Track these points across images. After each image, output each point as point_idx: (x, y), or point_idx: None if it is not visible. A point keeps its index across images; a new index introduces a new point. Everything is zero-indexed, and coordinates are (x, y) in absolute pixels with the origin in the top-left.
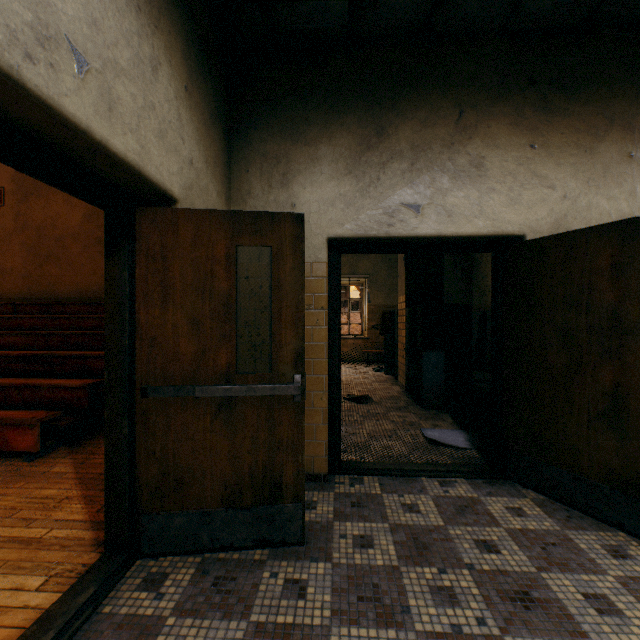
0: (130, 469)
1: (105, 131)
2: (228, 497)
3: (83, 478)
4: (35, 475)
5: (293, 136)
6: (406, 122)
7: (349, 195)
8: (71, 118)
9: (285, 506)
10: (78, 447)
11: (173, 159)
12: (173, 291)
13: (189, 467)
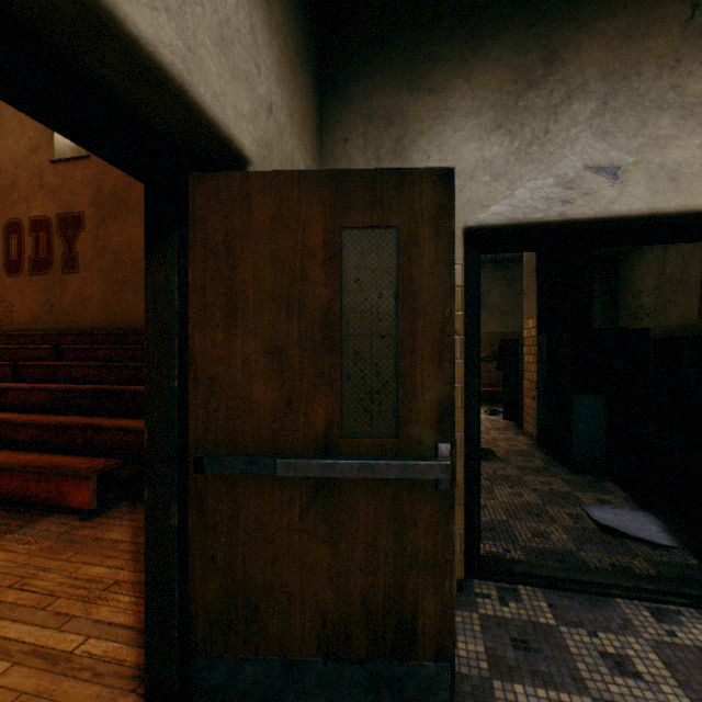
0: (180, 579)
1: None
2: (327, 640)
3: (139, 552)
4: (87, 542)
5: (411, 82)
6: (594, 37)
7: (498, 161)
8: None
9: (421, 665)
10: (140, 504)
11: (242, 92)
12: (242, 304)
13: (266, 586)
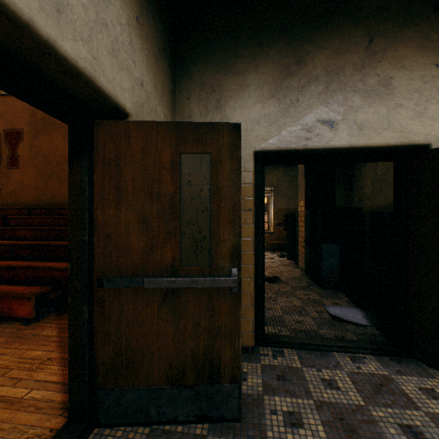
0: (89, 348)
1: (52, 31)
2: (173, 376)
3: (63, 341)
4: (28, 337)
5: (225, 68)
6: (321, 51)
7: (272, 115)
8: (8, 4)
9: (223, 386)
10: (63, 314)
11: (125, 77)
12: (125, 193)
13: (139, 349)
